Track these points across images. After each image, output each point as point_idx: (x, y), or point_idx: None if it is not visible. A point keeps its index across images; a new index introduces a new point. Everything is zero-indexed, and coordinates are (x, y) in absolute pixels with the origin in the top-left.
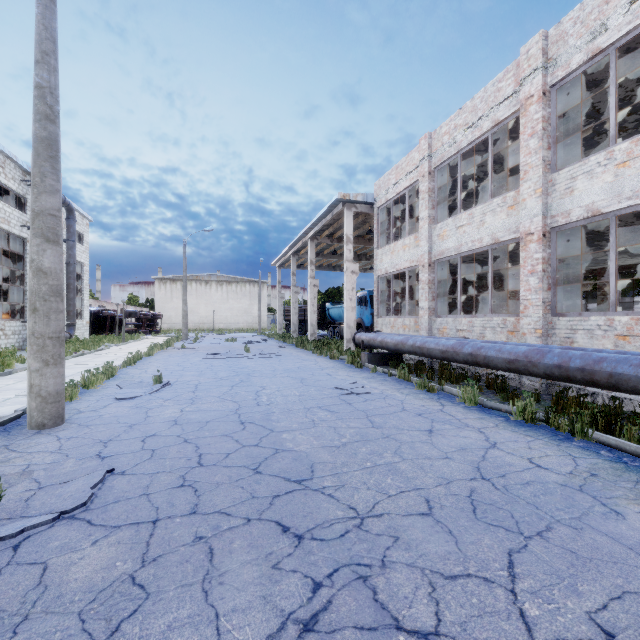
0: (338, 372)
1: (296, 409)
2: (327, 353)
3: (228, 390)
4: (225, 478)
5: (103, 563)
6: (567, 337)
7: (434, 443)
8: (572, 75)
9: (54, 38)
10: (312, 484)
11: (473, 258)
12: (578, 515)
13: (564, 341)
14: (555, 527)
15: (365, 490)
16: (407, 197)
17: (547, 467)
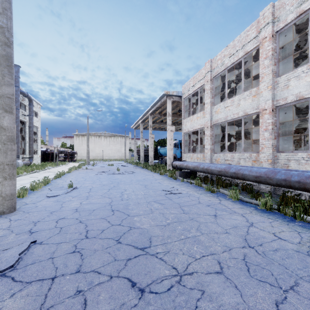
0: (164, 181)
1: (142, 202)
2: (158, 171)
3: (107, 191)
4: (100, 246)
5: None
6: (285, 164)
7: (218, 223)
8: (288, 25)
9: (10, 1)
10: (150, 251)
11: (232, 123)
12: None
13: (283, 166)
14: (300, 283)
15: (181, 255)
16: (199, 92)
17: (285, 239)
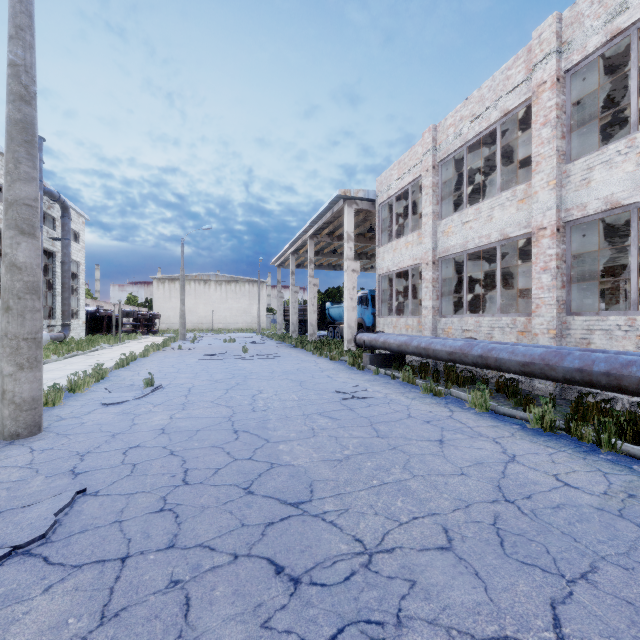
0: (339, 374)
1: (294, 415)
2: (327, 354)
3: (223, 394)
4: (212, 500)
5: (52, 620)
6: (583, 338)
7: (446, 456)
8: (588, 59)
9: (30, 12)
10: (311, 508)
11: (478, 256)
12: (625, 550)
13: (580, 342)
14: (601, 567)
15: (372, 516)
16: (410, 193)
17: (577, 486)
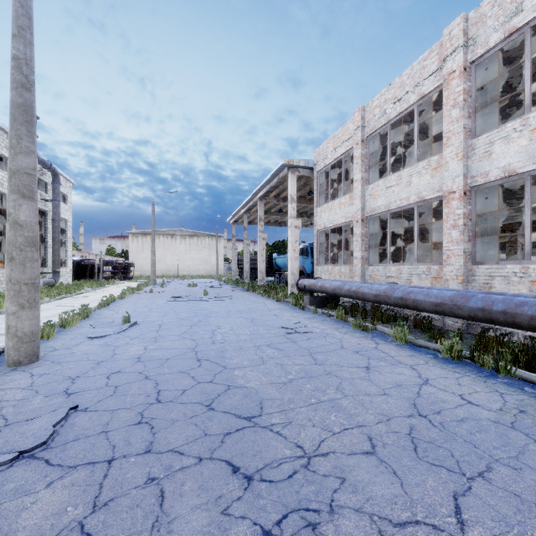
0: (284, 313)
1: (247, 347)
2: (274, 296)
3: (187, 329)
4: (180, 415)
5: (54, 508)
6: (486, 283)
7: (372, 379)
8: (490, 52)
9: (29, 15)
10: (261, 421)
11: (400, 215)
12: (515, 454)
13: (483, 286)
14: (495, 467)
15: (311, 427)
16: (343, 162)
17: (478, 403)
